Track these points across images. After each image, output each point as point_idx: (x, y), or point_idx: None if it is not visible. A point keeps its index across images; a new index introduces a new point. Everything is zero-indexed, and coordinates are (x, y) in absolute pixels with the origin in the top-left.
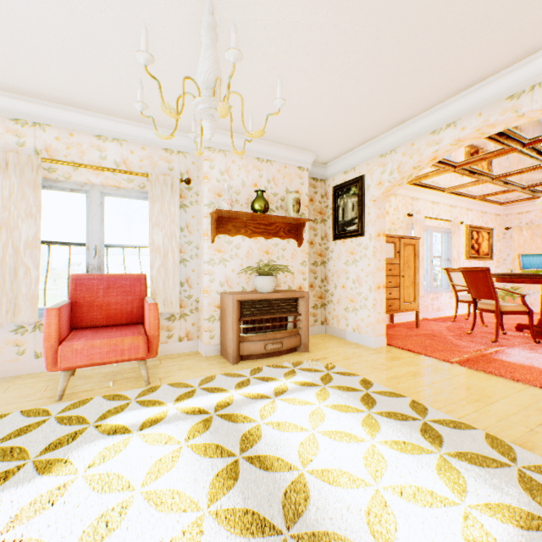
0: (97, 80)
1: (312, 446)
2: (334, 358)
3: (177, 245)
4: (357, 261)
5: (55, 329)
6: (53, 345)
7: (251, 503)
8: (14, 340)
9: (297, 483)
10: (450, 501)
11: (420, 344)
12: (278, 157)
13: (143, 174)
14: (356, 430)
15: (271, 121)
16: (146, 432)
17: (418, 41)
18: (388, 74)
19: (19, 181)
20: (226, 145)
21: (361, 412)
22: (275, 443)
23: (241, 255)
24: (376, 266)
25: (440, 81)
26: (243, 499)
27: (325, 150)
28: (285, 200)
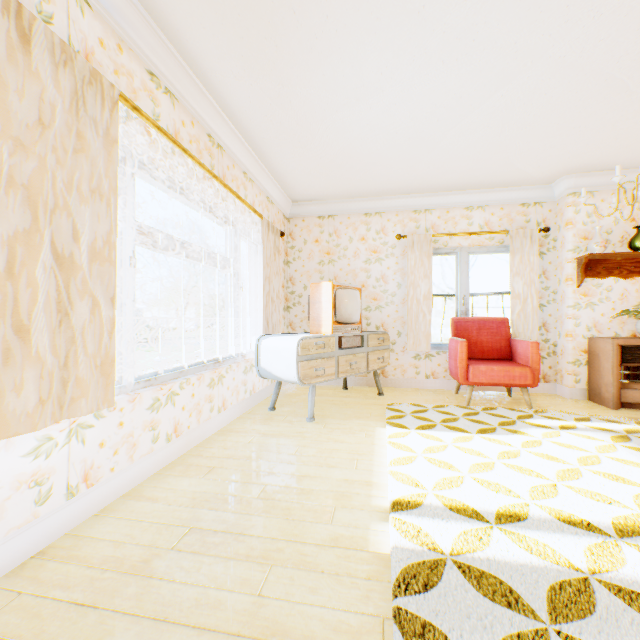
0: (484, 170)
1: None
2: None
3: (534, 291)
4: None
5: (464, 355)
6: (463, 366)
7: None
8: (413, 364)
9: None
10: None
11: None
12: None
13: (503, 232)
14: None
15: None
16: (567, 432)
17: None
18: None
19: (419, 254)
20: (594, 185)
21: None
22: None
23: (612, 298)
24: None
25: None
26: None
27: None
28: None
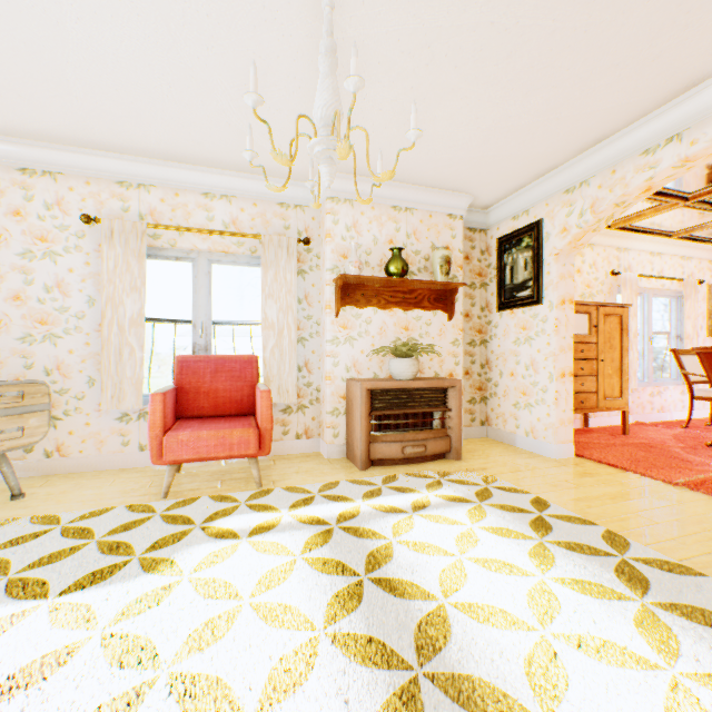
0: (204, 129)
1: (457, 575)
2: (497, 470)
3: (294, 320)
4: (532, 338)
5: (160, 416)
6: (158, 434)
7: (376, 631)
8: (119, 430)
9: (435, 616)
10: (651, 665)
11: (627, 457)
12: (420, 203)
13: (254, 236)
14: (520, 561)
15: (410, 157)
16: (257, 539)
17: (616, 26)
18: (572, 78)
19: (123, 251)
20: (353, 193)
21: (529, 540)
22: (410, 566)
23: (373, 332)
24: (559, 345)
25: (654, 78)
26: (366, 625)
27: (485, 189)
28: (430, 259)
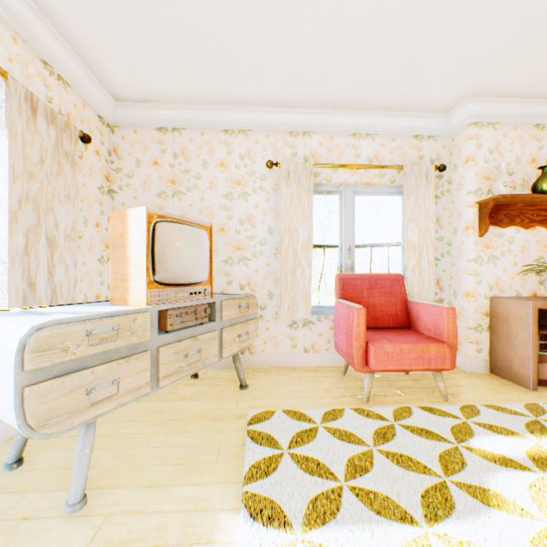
0: (385, 70)
1: None
2: None
3: (430, 241)
4: None
5: (362, 328)
6: (361, 345)
7: None
8: (289, 334)
9: None
10: None
11: None
12: None
13: (397, 167)
14: None
15: None
16: None
17: None
18: None
19: (296, 188)
20: (497, 115)
21: None
22: None
23: (514, 251)
24: None
25: None
26: None
27: None
28: None
